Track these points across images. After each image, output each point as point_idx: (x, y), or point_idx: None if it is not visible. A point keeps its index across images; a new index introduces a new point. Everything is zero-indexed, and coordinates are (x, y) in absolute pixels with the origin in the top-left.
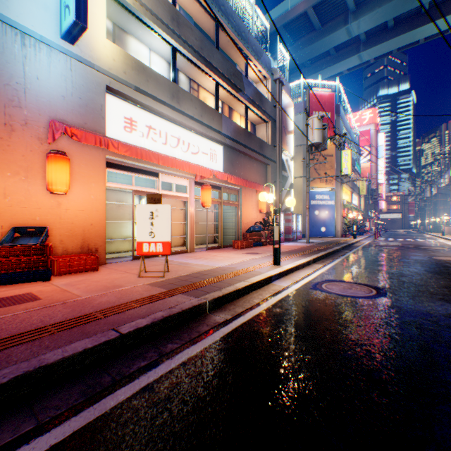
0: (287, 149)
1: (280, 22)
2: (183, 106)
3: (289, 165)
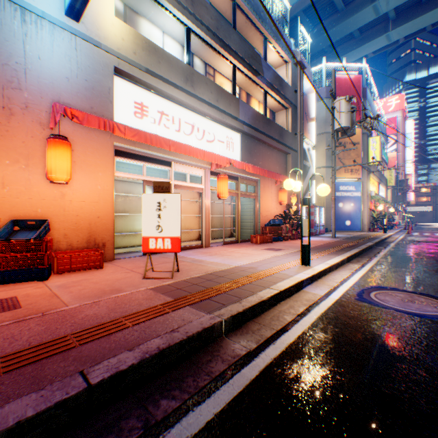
0: (308, 137)
1: (299, 7)
2: (197, 90)
3: (311, 155)
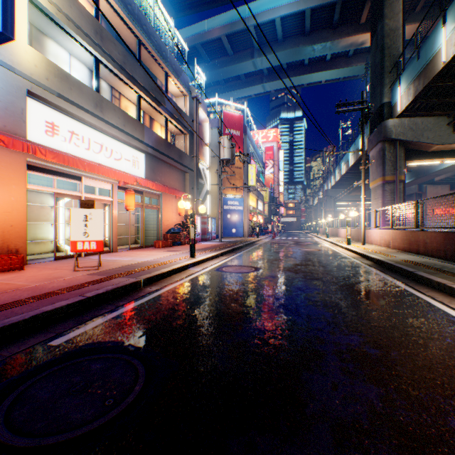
0: (204, 159)
1: (198, 40)
2: (107, 115)
3: (206, 174)
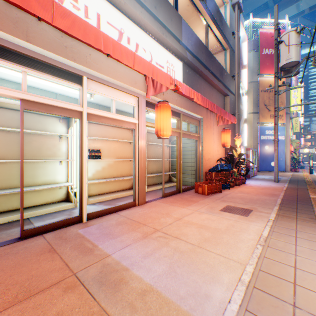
0: (242, 81)
1: None
2: None
3: (244, 99)
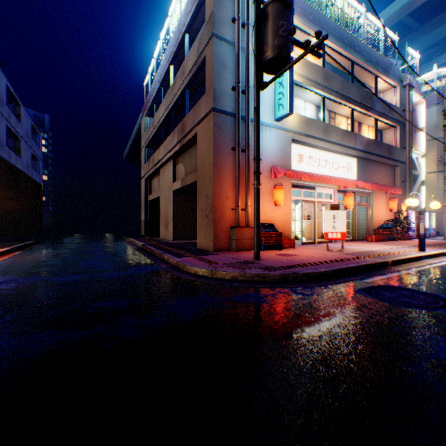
0: (416, 147)
1: (403, 12)
2: (330, 136)
3: (420, 163)
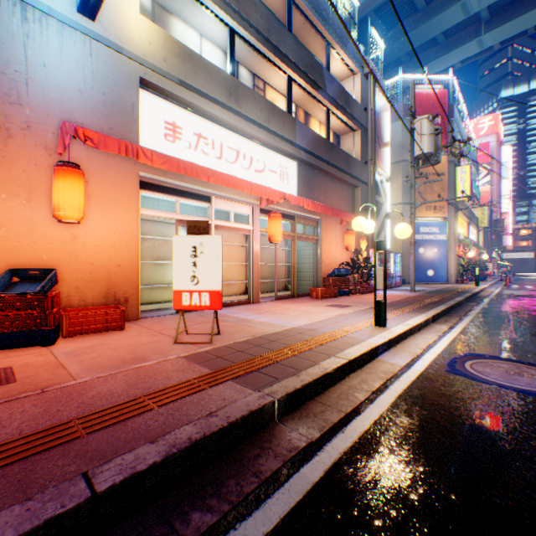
0: (381, 166)
1: (369, 6)
2: (244, 107)
3: (385, 188)
